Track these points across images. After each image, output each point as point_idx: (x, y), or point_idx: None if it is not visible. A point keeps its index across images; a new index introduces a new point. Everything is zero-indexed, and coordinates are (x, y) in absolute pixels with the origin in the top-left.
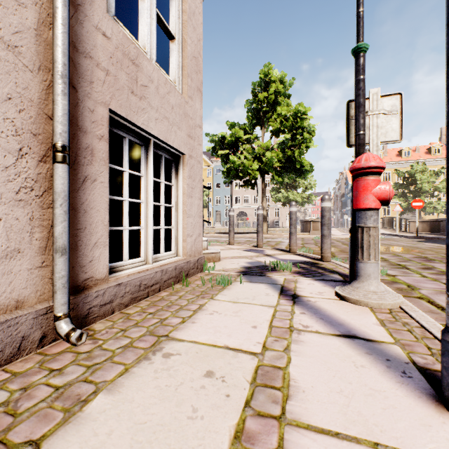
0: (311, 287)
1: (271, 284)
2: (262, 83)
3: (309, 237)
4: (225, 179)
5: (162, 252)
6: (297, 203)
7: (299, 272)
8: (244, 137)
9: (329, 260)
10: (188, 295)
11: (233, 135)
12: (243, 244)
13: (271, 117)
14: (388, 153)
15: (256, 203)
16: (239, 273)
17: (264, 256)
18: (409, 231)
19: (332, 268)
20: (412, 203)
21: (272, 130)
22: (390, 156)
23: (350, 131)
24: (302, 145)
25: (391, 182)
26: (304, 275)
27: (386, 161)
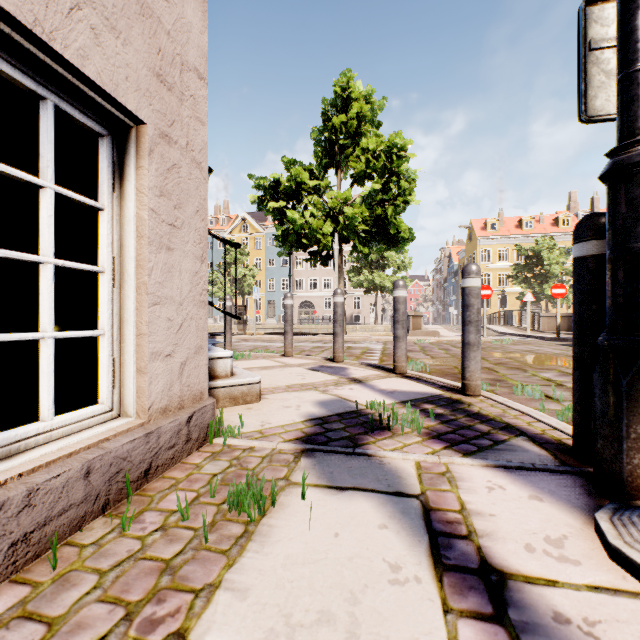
0: (508, 506)
1: (392, 496)
2: (338, 101)
3: (408, 340)
4: (281, 250)
5: (45, 416)
6: (385, 289)
7: (439, 434)
8: (310, 184)
9: (479, 393)
10: (94, 606)
11: (293, 179)
12: (309, 354)
13: (352, 155)
14: (505, 224)
15: (327, 290)
16: (300, 448)
17: (350, 383)
18: (541, 329)
19: (498, 415)
20: (551, 290)
21: (353, 174)
22: (508, 227)
23: (589, 80)
24: (398, 199)
25: (509, 263)
26: (457, 445)
27: (502, 233)
